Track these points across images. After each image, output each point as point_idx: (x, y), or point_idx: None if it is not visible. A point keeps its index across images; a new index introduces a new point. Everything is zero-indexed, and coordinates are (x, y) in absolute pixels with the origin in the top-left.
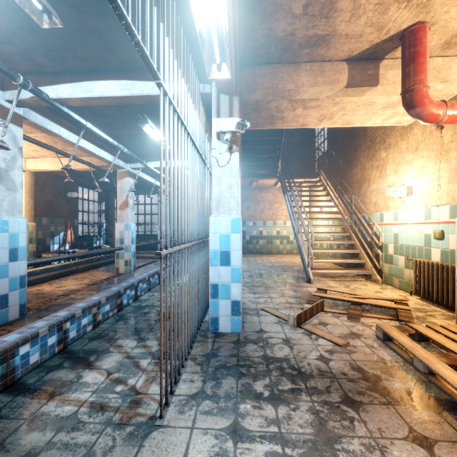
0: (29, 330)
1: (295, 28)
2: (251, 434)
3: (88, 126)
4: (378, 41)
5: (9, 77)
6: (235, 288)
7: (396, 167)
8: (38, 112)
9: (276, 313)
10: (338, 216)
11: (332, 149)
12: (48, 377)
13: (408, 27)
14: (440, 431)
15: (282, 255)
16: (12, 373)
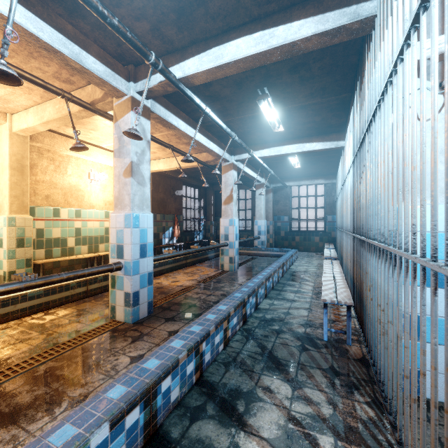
0: (168, 353)
1: None
2: None
3: (206, 110)
4: None
5: (143, 55)
6: None
7: None
8: (162, 104)
9: None
10: None
11: None
12: (193, 432)
13: None
14: None
15: None
16: (154, 418)
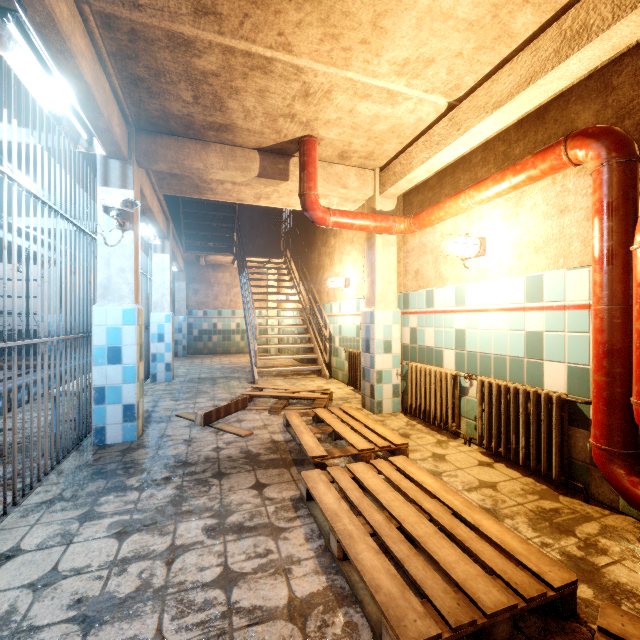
0: None
1: (192, 112)
2: (103, 514)
3: None
4: (281, 141)
5: None
6: (129, 390)
7: (341, 257)
8: None
9: (192, 417)
10: (299, 305)
11: (297, 226)
12: None
13: (302, 137)
14: (279, 478)
15: (243, 354)
16: None
